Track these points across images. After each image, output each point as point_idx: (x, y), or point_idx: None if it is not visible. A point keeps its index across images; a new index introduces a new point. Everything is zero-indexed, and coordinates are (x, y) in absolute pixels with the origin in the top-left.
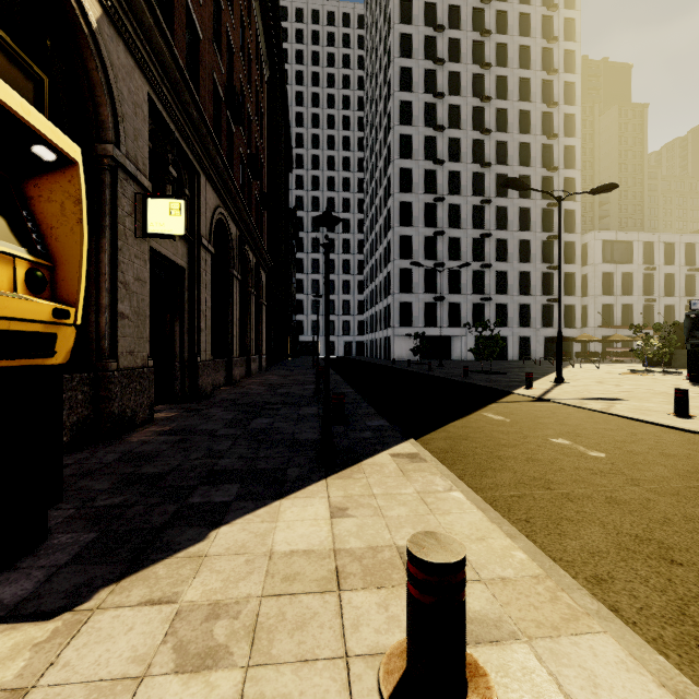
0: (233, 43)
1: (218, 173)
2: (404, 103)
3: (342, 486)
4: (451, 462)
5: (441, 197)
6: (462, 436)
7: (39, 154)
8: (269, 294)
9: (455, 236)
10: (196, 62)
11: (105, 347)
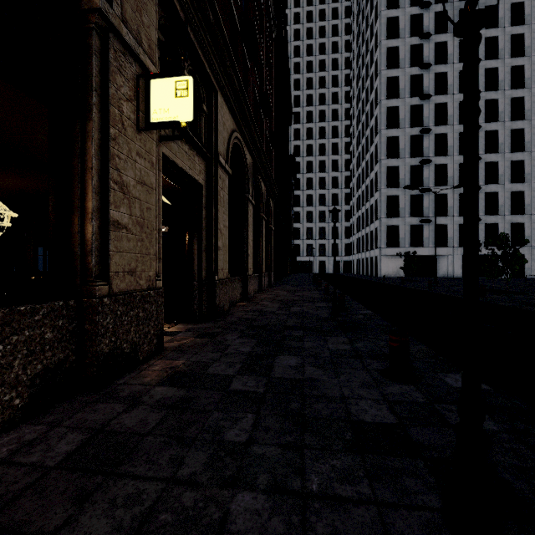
0: None
1: (235, 96)
2: (391, 49)
3: None
4: None
5: (428, 128)
6: None
7: None
8: (275, 221)
9: (442, 163)
10: None
11: (91, 266)
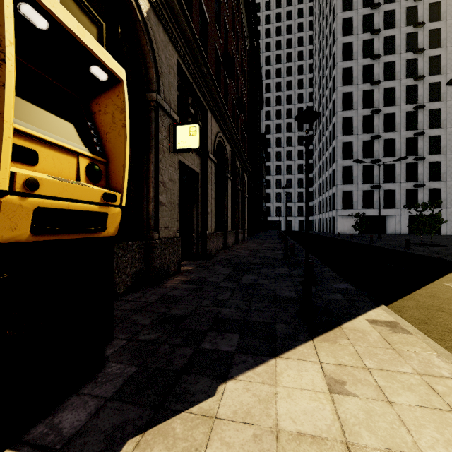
0: (227, 25)
1: (219, 110)
2: (346, 44)
3: (330, 351)
4: (438, 337)
5: (378, 109)
6: (435, 306)
7: (96, 75)
8: (249, 189)
9: (390, 138)
10: (205, 39)
11: (151, 224)
